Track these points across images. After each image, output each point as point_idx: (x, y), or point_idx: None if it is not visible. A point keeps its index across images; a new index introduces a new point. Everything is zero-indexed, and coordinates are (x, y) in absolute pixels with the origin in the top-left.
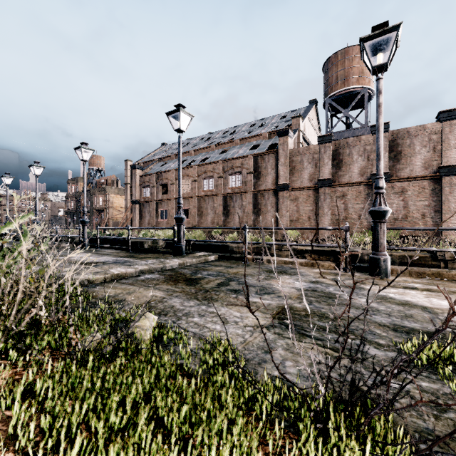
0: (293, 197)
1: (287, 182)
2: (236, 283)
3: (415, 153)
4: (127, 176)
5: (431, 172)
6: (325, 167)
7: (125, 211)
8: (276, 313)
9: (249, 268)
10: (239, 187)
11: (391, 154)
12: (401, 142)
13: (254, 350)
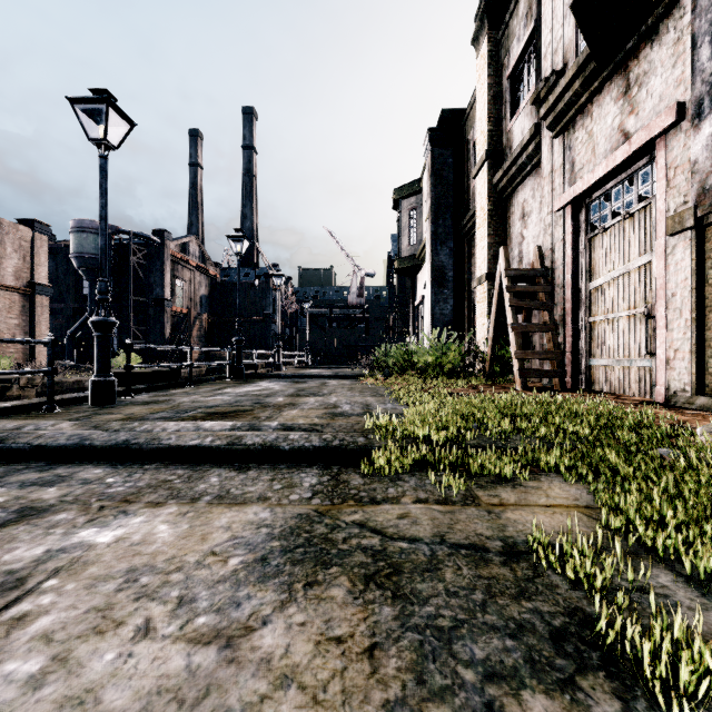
0: None
1: None
2: None
3: (8, 255)
4: None
5: (22, 285)
6: None
7: None
8: None
9: None
10: None
11: None
12: None
13: None
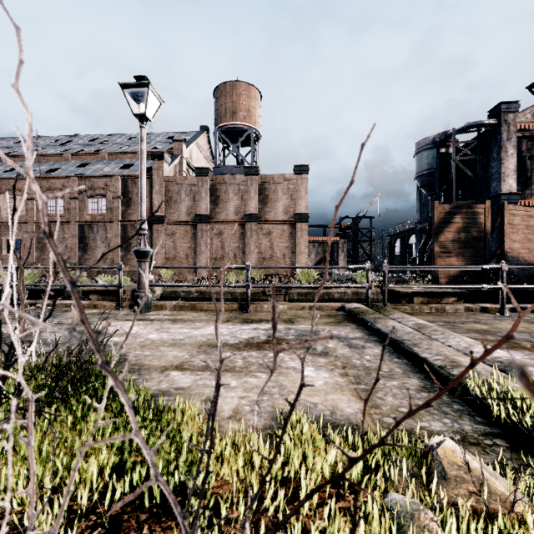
0: (170, 231)
1: (163, 213)
2: None
3: (278, 199)
4: None
5: (289, 217)
6: (203, 202)
7: None
8: None
9: None
10: (102, 214)
11: (261, 197)
12: (268, 187)
13: None
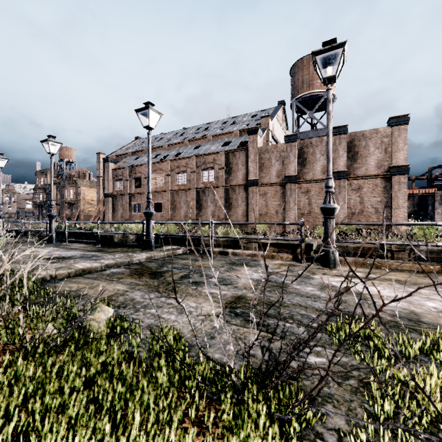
0: (262, 192)
1: (256, 177)
2: (199, 275)
3: (370, 154)
4: (99, 169)
5: (383, 171)
6: (291, 165)
7: (97, 204)
8: (229, 303)
9: (213, 260)
10: (211, 181)
11: (349, 154)
12: (358, 144)
13: (202, 336)
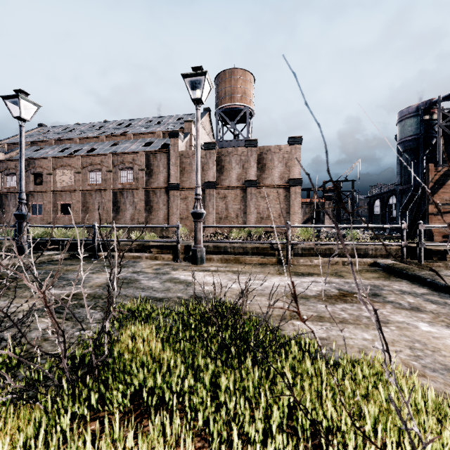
0: (184, 196)
1: (178, 181)
2: None
3: (275, 166)
4: None
5: (284, 182)
6: (211, 171)
7: None
8: (55, 300)
9: (90, 264)
10: (130, 183)
11: (259, 165)
12: (265, 157)
13: None
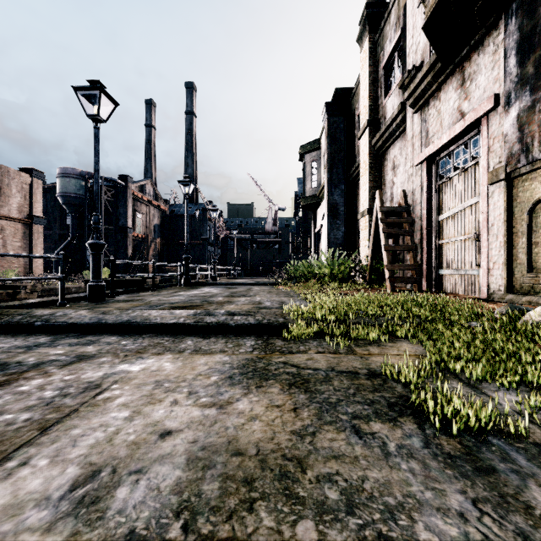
0: None
1: None
2: None
3: (13, 195)
4: None
5: (24, 216)
6: None
7: None
8: None
9: None
10: None
11: None
12: (2, 179)
13: None
